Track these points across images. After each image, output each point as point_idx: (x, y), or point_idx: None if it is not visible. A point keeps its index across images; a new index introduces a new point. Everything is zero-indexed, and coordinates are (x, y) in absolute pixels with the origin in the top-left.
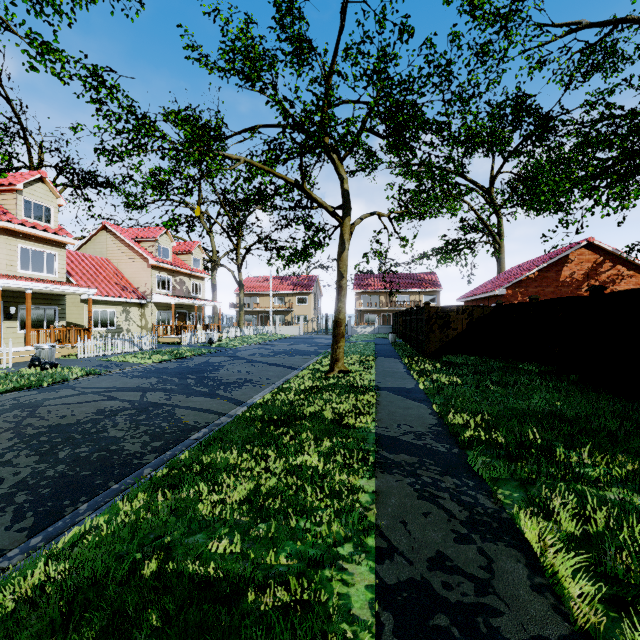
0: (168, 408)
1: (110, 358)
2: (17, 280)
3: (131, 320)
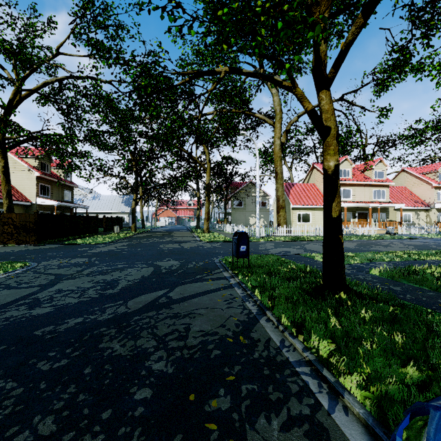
0: None
1: (414, 235)
2: (375, 203)
3: (420, 218)
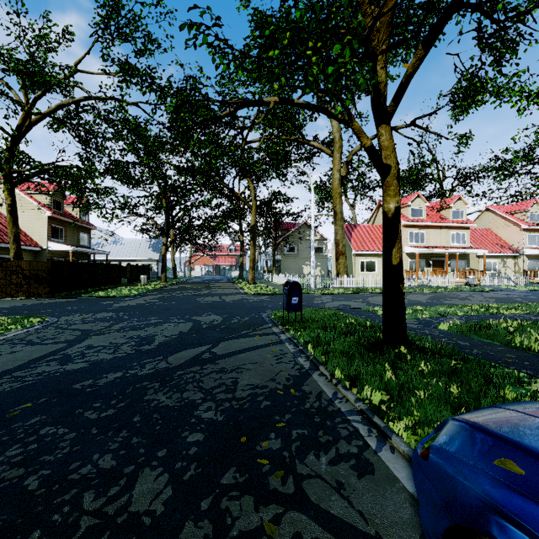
0: (538, 299)
1: (499, 286)
2: (453, 249)
3: (507, 267)
